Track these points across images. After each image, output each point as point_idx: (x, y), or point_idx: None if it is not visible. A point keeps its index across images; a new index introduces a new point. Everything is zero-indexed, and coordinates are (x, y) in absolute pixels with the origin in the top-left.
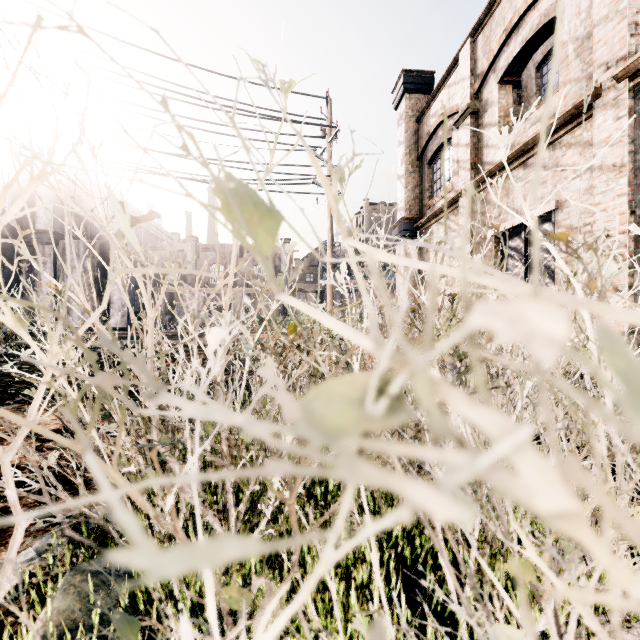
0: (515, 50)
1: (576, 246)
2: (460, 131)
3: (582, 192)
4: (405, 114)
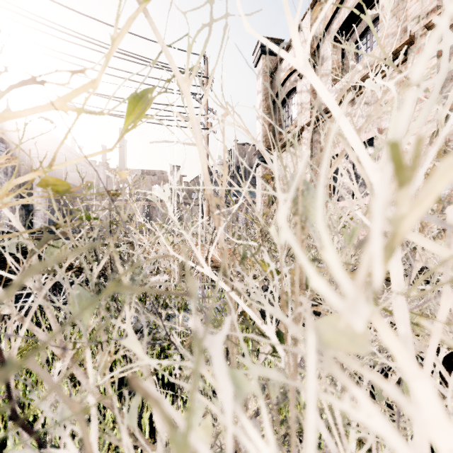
0: (345, 15)
1: None
2: (303, 80)
3: None
4: (262, 70)
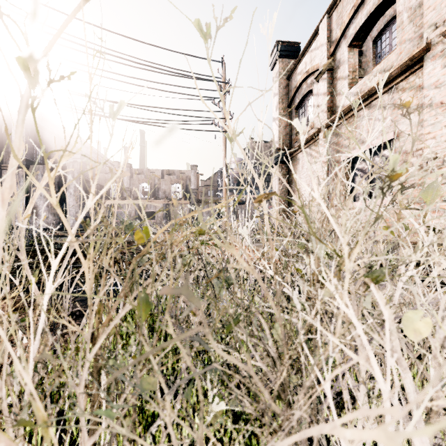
0: (361, 21)
1: (410, 166)
2: (319, 83)
3: (415, 125)
4: (279, 73)
